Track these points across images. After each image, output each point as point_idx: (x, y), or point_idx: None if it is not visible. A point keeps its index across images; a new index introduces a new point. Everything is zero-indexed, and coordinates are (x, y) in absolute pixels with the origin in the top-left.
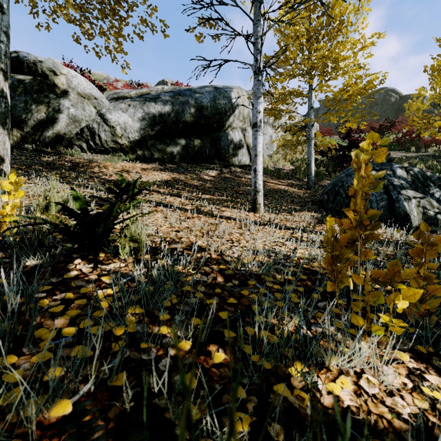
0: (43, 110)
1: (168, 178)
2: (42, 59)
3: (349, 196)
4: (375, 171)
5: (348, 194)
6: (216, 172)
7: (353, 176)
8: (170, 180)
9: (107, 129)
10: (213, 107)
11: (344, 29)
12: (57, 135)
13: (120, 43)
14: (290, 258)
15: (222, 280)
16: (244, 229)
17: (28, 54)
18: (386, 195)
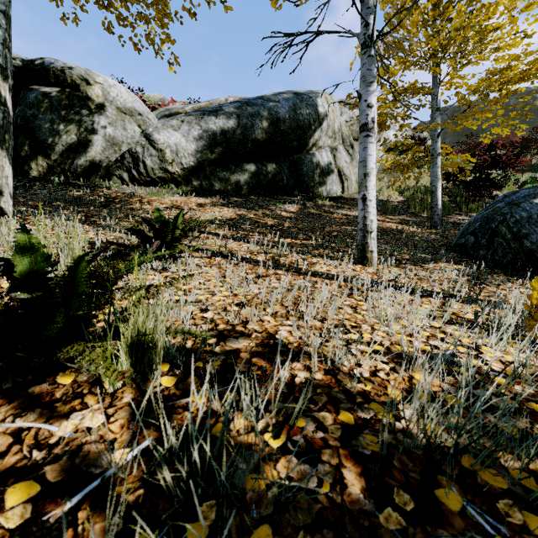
0: (73, 131)
1: (232, 215)
2: (72, 65)
3: (520, 237)
4: None
5: (517, 234)
6: (297, 207)
7: (522, 204)
8: (234, 219)
9: (154, 153)
10: (293, 119)
11: None
12: (91, 163)
13: (165, 26)
14: (486, 377)
15: (358, 482)
16: (357, 296)
17: (56, 60)
18: None
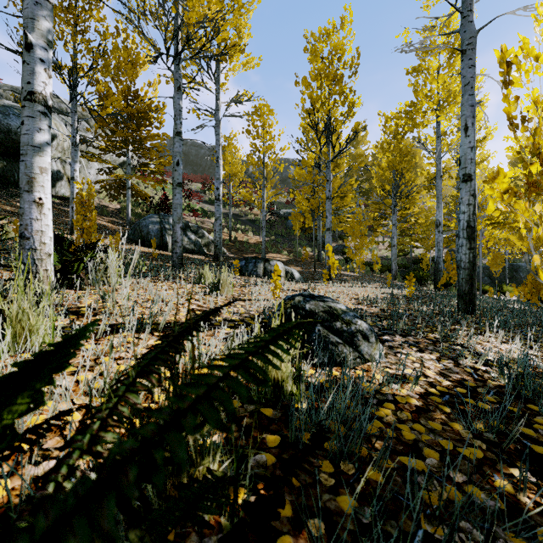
0: None
1: None
2: None
3: (142, 231)
4: (159, 219)
5: (141, 231)
6: None
7: (146, 220)
8: None
9: None
10: None
11: (150, 119)
12: None
13: None
14: None
15: None
16: None
17: None
18: (161, 233)
